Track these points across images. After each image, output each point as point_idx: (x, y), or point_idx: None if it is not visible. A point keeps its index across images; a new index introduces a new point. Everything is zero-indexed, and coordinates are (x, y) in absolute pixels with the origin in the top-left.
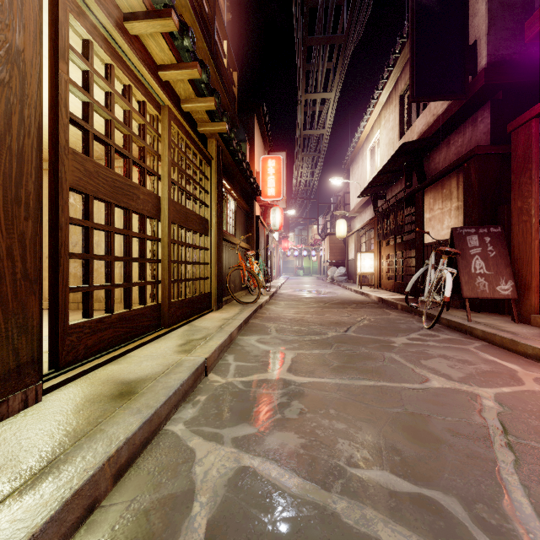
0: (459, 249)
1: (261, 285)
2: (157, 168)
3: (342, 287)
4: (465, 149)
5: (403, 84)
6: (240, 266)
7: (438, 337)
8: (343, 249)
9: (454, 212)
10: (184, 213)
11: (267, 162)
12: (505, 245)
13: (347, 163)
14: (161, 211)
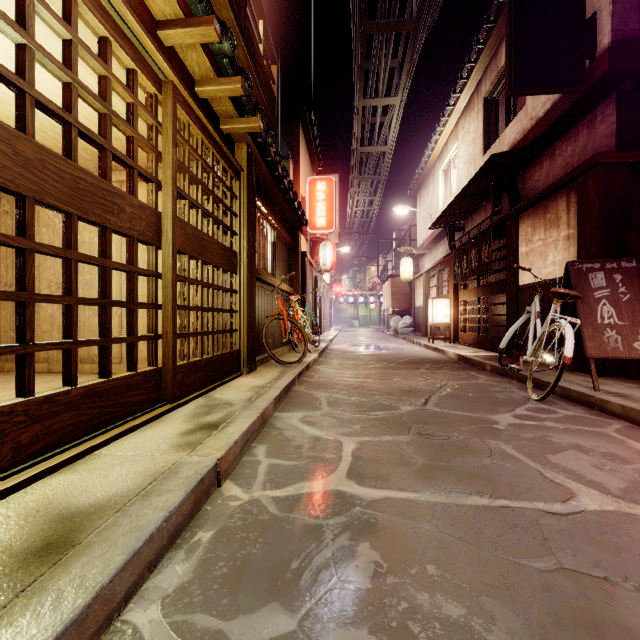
0: (578, 291)
1: (308, 339)
2: (156, 171)
3: (409, 341)
4: (577, 160)
5: (489, 84)
6: (280, 314)
7: (556, 414)
8: (409, 294)
9: (562, 243)
10: (199, 239)
11: (316, 185)
12: None
13: (413, 188)
14: (162, 234)
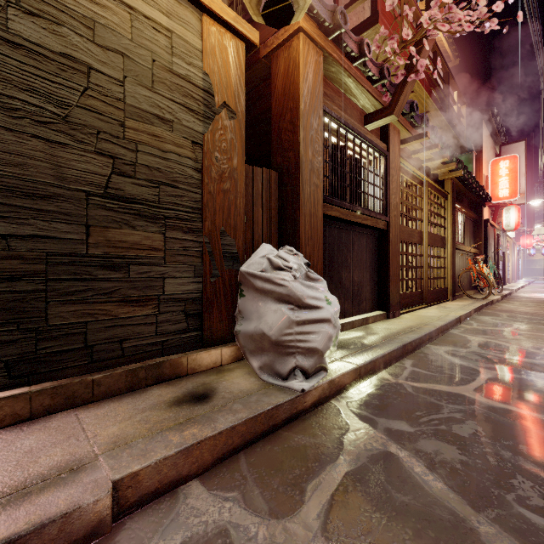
0: None
1: (492, 285)
2: (420, 216)
3: None
4: None
5: None
6: (469, 269)
7: None
8: None
9: None
10: (433, 237)
11: (498, 164)
12: None
13: None
14: (422, 239)
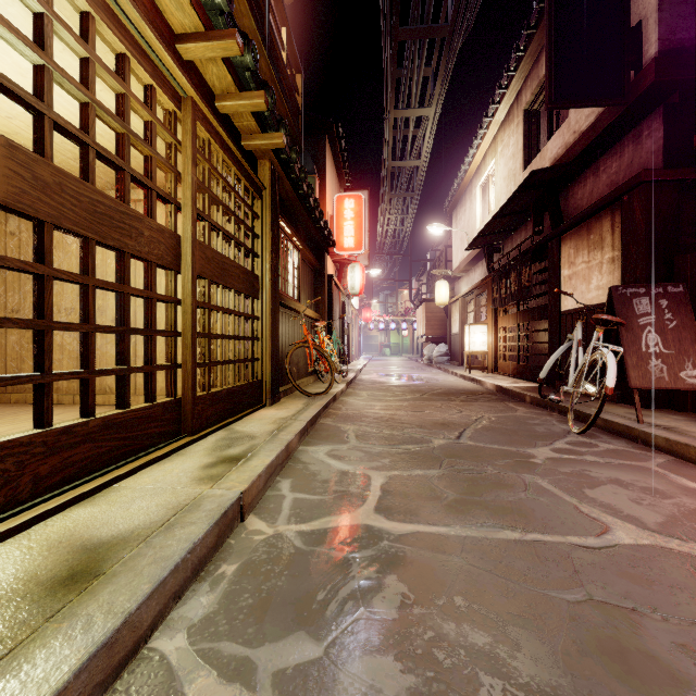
0: (622, 317)
1: (335, 369)
2: (175, 192)
3: (444, 370)
4: (622, 177)
5: (529, 94)
6: (305, 342)
7: (597, 448)
8: (444, 320)
9: (607, 266)
10: (219, 262)
11: (344, 202)
12: (691, 311)
13: (449, 206)
14: (181, 258)
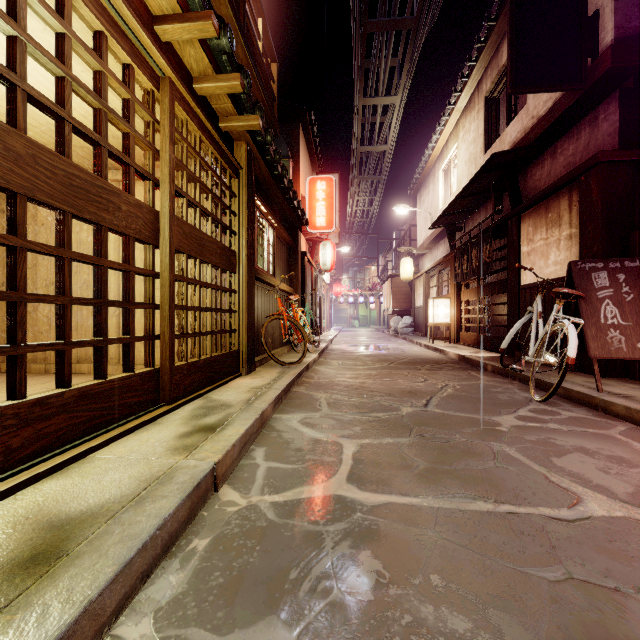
0: (581, 290)
1: (308, 340)
2: (153, 169)
3: (409, 341)
4: (579, 159)
5: (489, 83)
6: (279, 314)
7: (559, 416)
8: (409, 294)
9: (564, 242)
10: (197, 238)
11: (316, 184)
12: None
13: (413, 188)
14: (159, 232)
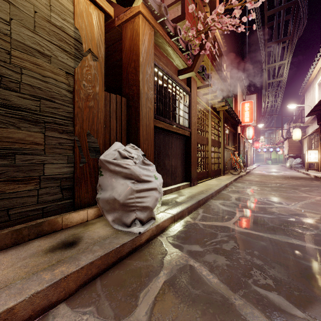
0: None
1: (242, 167)
2: (207, 130)
3: (296, 171)
4: None
5: None
6: (231, 158)
7: None
8: (300, 147)
9: None
10: (214, 141)
11: (244, 104)
12: None
13: (302, 91)
14: (208, 142)
